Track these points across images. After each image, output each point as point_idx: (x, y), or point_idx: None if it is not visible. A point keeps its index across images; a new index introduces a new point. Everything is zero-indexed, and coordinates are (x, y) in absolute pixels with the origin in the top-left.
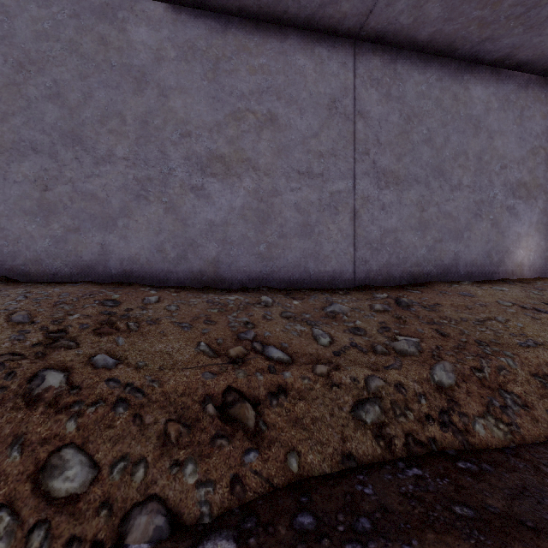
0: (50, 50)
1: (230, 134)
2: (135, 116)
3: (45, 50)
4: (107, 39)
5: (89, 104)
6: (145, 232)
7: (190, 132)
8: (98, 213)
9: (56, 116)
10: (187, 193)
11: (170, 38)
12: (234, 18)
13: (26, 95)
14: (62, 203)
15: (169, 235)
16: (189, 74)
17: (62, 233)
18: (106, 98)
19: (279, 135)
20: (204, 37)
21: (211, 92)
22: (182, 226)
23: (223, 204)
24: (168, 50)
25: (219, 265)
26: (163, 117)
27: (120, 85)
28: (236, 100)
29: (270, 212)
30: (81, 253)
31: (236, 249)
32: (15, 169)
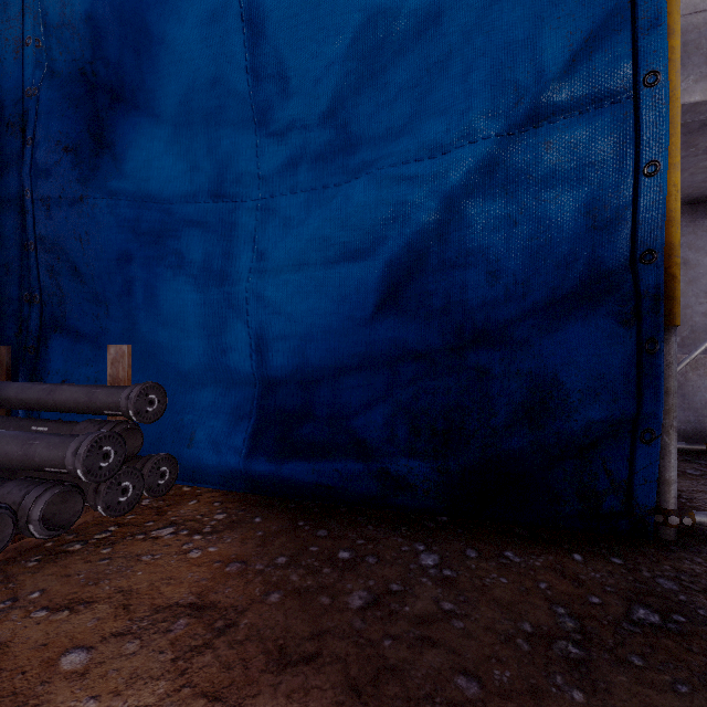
0: None
1: None
2: None
3: None
4: None
5: None
6: None
7: None
8: None
9: None
10: None
11: None
12: None
13: None
14: None
15: None
16: None
17: None
18: None
19: (690, 271)
20: None
21: None
22: None
23: None
24: None
25: None
26: None
27: None
28: None
29: (683, 318)
30: None
31: None
32: None
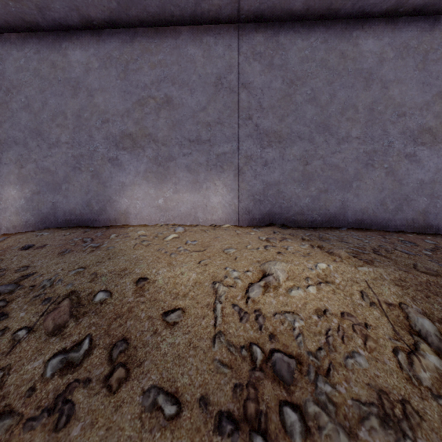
0: (309, 69)
1: (436, 110)
2: (364, 105)
3: (306, 69)
4: (345, 53)
5: (333, 101)
6: (372, 191)
7: (404, 112)
8: (339, 178)
9: (313, 113)
10: (402, 160)
11: (390, 43)
12: (439, 17)
13: (295, 101)
14: (317, 173)
15: (389, 192)
16: (404, 68)
17: (316, 193)
18: (344, 96)
19: None
20: (415, 37)
21: (420, 79)
22: (399, 185)
23: (430, 166)
24: (388, 52)
25: (427, 214)
26: (384, 104)
27: (354, 85)
28: (441, 82)
29: None
30: (328, 207)
31: (441, 202)
32: (288, 152)
